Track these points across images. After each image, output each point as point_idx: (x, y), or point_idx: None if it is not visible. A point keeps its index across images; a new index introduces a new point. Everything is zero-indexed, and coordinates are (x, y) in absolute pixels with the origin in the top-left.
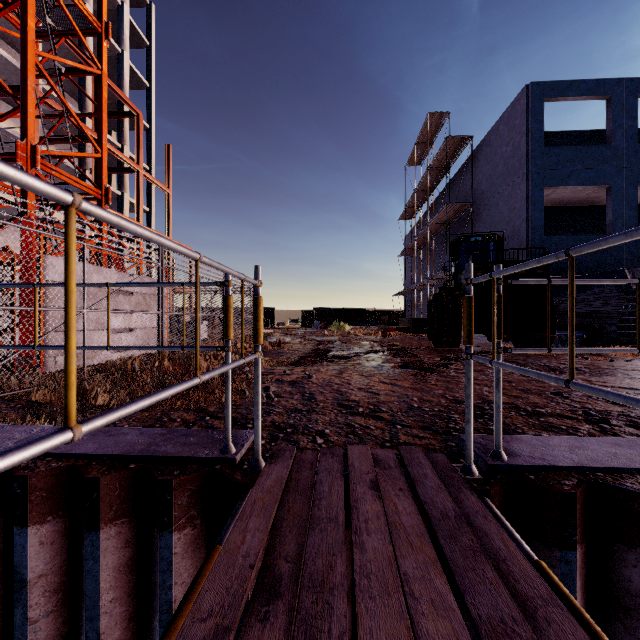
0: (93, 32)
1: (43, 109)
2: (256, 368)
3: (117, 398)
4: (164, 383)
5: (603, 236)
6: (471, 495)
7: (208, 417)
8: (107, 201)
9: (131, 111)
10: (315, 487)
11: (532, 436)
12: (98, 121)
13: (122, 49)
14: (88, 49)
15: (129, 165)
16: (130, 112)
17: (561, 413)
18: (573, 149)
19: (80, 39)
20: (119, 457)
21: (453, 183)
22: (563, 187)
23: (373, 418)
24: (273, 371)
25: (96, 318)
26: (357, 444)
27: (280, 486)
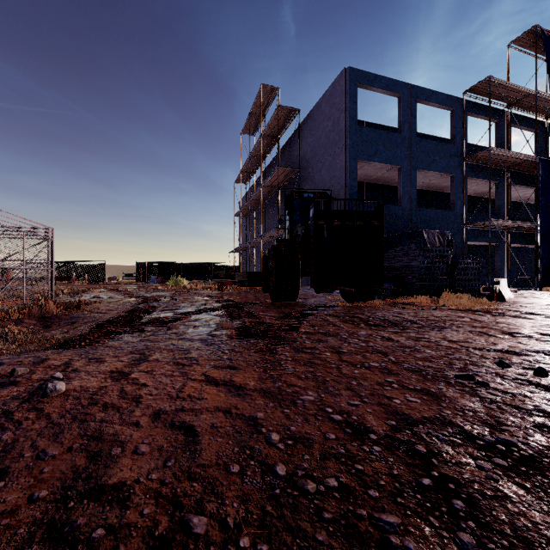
0: None
1: None
2: None
3: None
4: None
5: (396, 206)
6: None
7: None
8: None
9: None
10: None
11: None
12: None
13: None
14: None
15: None
16: None
17: None
18: (377, 132)
19: None
20: None
21: (282, 153)
22: (370, 162)
23: None
24: None
25: None
26: None
27: None
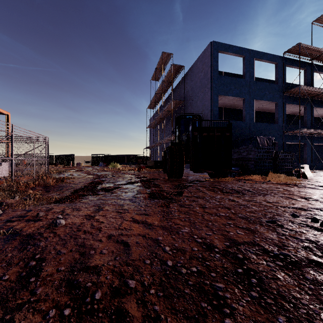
0: None
1: None
2: None
3: None
4: None
5: (242, 122)
6: None
7: None
8: None
9: None
10: None
11: None
12: None
13: None
14: None
15: None
16: None
17: (308, 256)
18: (230, 78)
19: None
20: None
21: (174, 91)
22: (226, 96)
23: None
24: (27, 214)
25: None
26: None
27: None
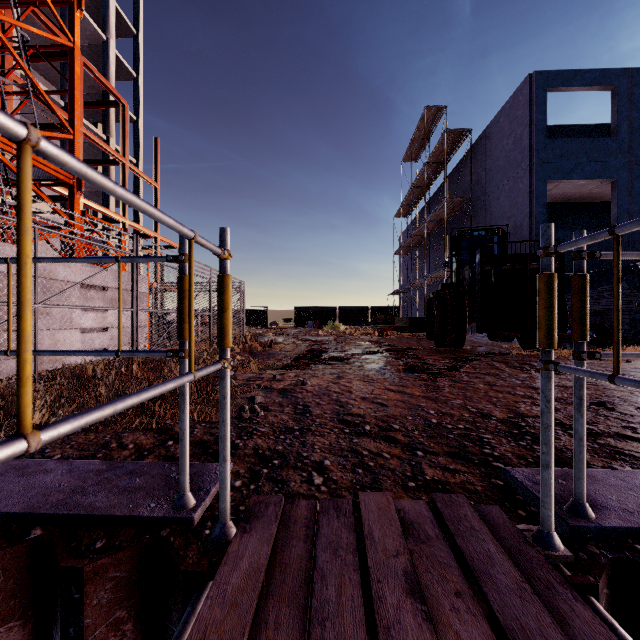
0: (64, 1)
1: (22, 97)
2: (222, 384)
3: (58, 415)
4: (123, 394)
5: None
6: (576, 602)
7: (171, 441)
8: (80, 187)
9: (116, 100)
10: (313, 589)
11: (605, 470)
12: (70, 99)
13: (107, 37)
14: (57, 18)
15: (114, 157)
16: (115, 101)
17: (619, 432)
18: (577, 141)
19: (48, 6)
20: (19, 516)
21: (450, 179)
22: (567, 181)
23: (385, 440)
24: (261, 376)
25: (61, 316)
26: (369, 485)
27: (254, 589)
